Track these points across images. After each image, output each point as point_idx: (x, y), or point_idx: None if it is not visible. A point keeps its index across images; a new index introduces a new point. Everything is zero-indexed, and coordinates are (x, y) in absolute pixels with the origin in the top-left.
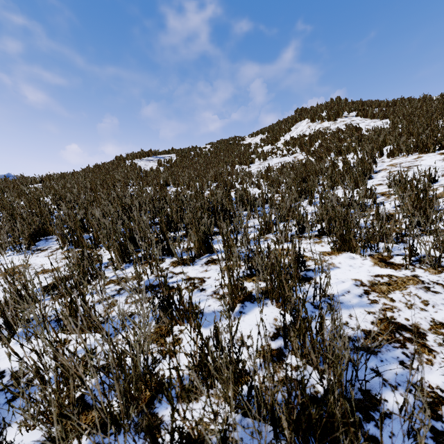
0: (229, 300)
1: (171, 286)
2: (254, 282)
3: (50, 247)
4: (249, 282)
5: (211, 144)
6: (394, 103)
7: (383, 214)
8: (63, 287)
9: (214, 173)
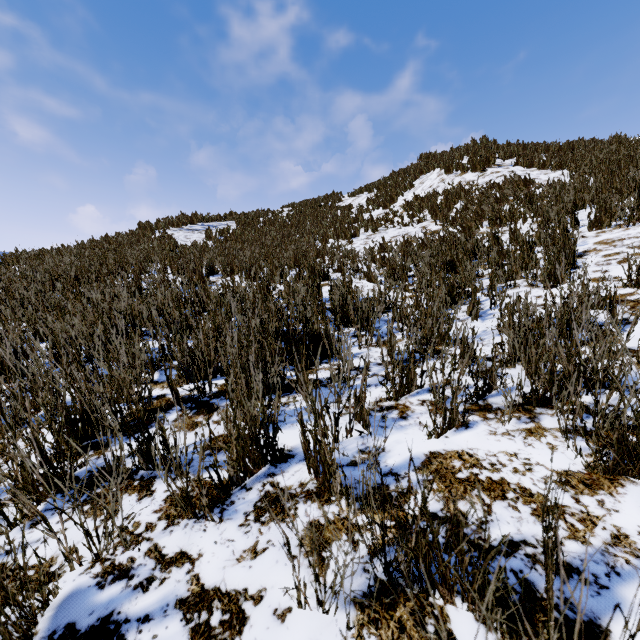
0: None
1: None
2: None
3: None
4: None
5: (292, 206)
6: (571, 147)
7: None
8: None
9: (294, 253)
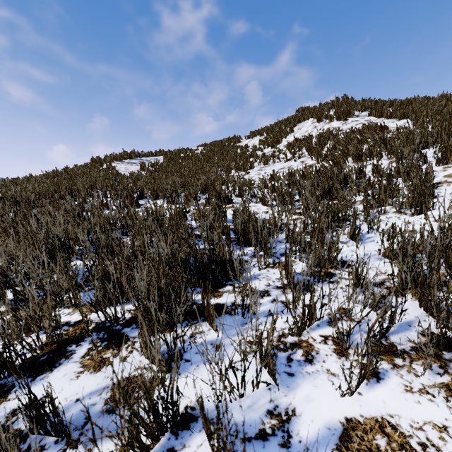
0: None
1: None
2: None
3: None
4: None
5: (204, 146)
6: (409, 102)
7: None
8: None
9: (205, 182)
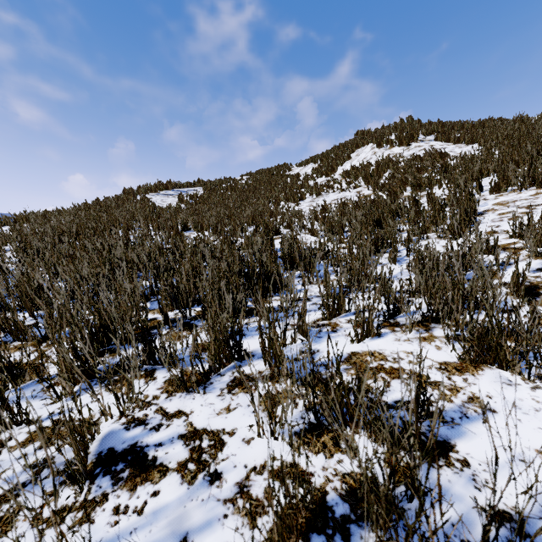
0: None
1: (149, 460)
2: (326, 454)
3: None
4: (316, 454)
5: (249, 175)
6: (482, 125)
7: None
8: None
9: (252, 213)
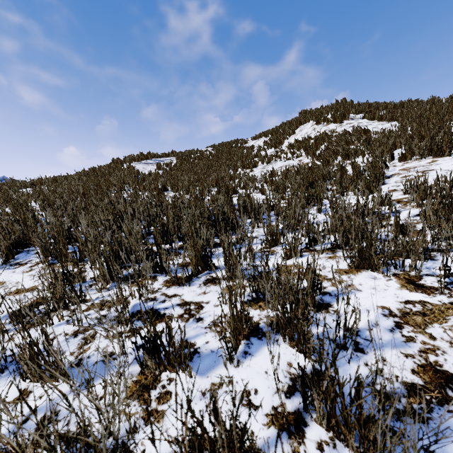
0: (232, 338)
1: (162, 314)
2: (261, 310)
3: (30, 260)
4: (255, 309)
5: (213, 147)
6: (401, 105)
7: (411, 228)
8: (32, 316)
9: (215, 177)
